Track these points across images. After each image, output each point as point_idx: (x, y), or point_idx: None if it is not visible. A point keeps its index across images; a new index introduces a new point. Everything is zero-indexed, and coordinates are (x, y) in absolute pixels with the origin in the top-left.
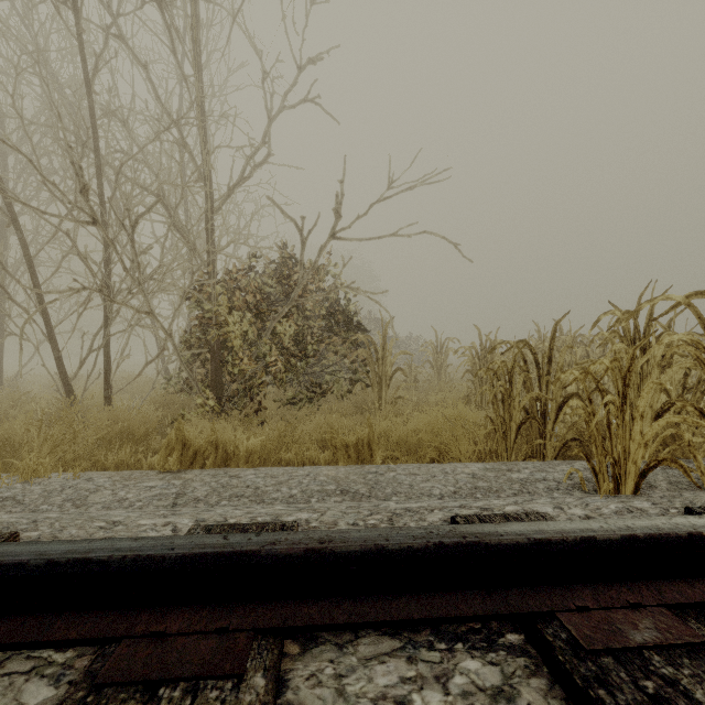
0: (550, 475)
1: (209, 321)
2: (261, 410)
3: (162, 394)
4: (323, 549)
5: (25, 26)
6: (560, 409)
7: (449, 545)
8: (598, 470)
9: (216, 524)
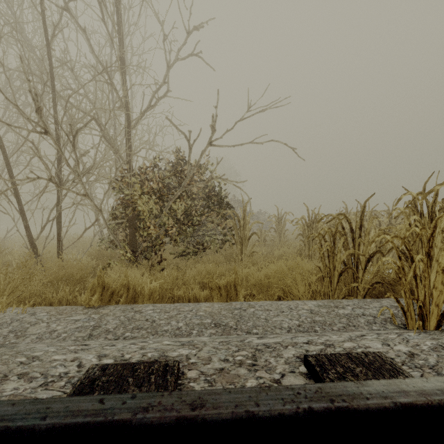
0: (366, 311)
1: (128, 201)
2: (162, 260)
3: (96, 250)
4: (194, 417)
5: (9, 8)
6: (368, 261)
7: (319, 412)
8: (406, 310)
9: (111, 364)
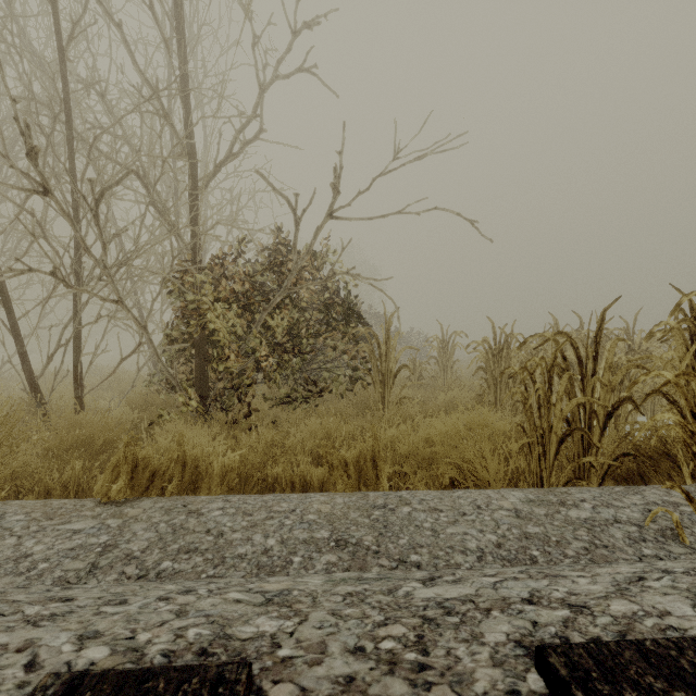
0: (621, 512)
1: (193, 312)
2: (249, 412)
3: (141, 394)
4: None
5: None
6: (608, 416)
7: None
8: None
9: (91, 673)
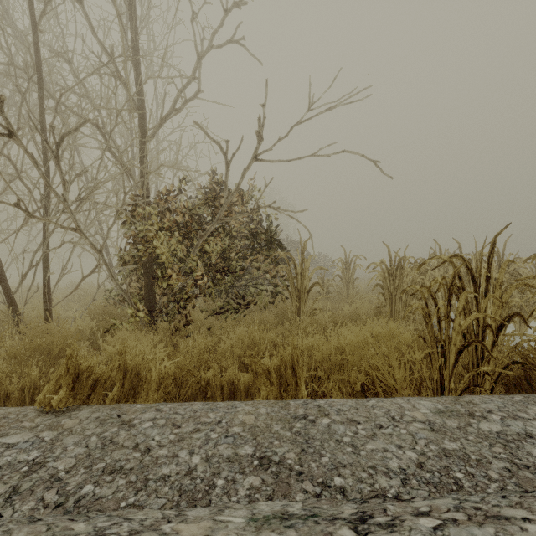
0: (529, 425)
1: (142, 239)
2: (188, 322)
3: (100, 306)
4: None
5: None
6: (499, 329)
7: None
8: None
9: None
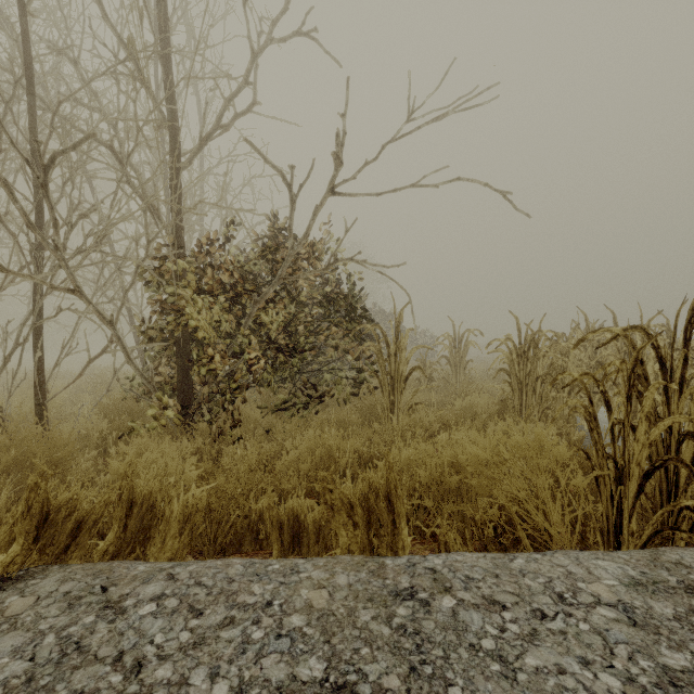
0: None
1: (174, 305)
2: (236, 423)
3: (115, 400)
4: None
5: None
6: None
7: None
8: None
9: None
